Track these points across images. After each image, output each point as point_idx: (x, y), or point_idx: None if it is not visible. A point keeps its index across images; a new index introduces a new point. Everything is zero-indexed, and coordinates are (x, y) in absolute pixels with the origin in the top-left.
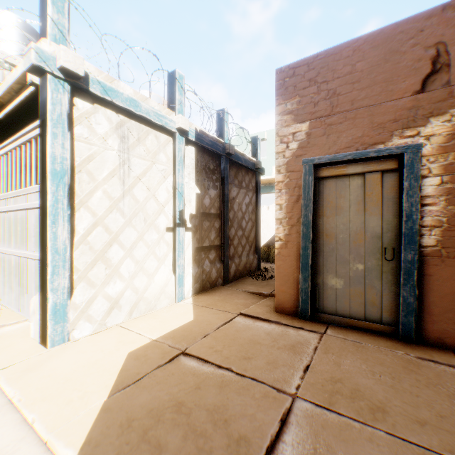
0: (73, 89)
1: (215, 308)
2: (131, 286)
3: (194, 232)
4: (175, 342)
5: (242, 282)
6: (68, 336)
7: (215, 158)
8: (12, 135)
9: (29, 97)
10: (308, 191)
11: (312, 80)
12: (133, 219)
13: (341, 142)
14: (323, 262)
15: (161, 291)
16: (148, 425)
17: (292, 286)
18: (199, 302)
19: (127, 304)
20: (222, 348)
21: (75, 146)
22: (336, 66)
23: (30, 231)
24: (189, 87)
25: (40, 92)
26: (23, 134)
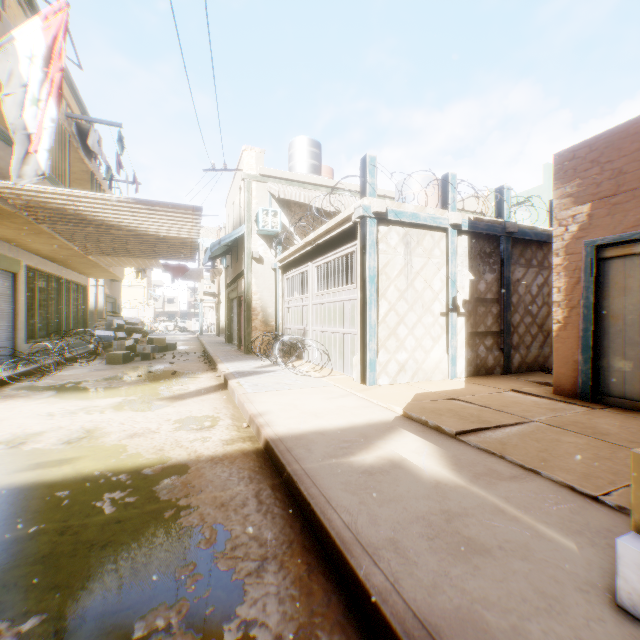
0: (378, 220)
1: (487, 386)
2: (413, 357)
3: (467, 317)
4: (449, 394)
5: (527, 374)
6: (376, 381)
7: (492, 241)
8: (332, 251)
9: (348, 227)
10: (588, 273)
11: (593, 161)
12: (414, 305)
13: (626, 221)
14: (606, 344)
15: (436, 366)
16: (434, 410)
17: (570, 368)
18: (471, 381)
19: (410, 370)
20: (485, 401)
21: (379, 258)
22: (620, 144)
23: (346, 315)
24: (462, 180)
25: (361, 228)
26: (341, 250)
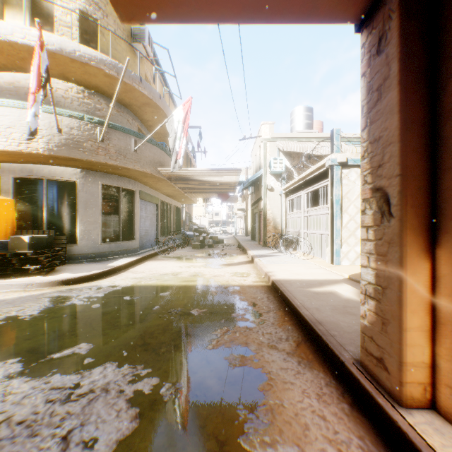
0: (341, 166)
1: None
2: None
3: None
4: None
5: None
6: (340, 263)
7: None
8: (315, 184)
9: (323, 170)
10: None
11: None
12: None
13: None
14: None
15: None
16: None
17: None
18: None
19: None
20: None
21: (342, 189)
22: None
23: (323, 223)
24: None
25: (330, 172)
26: (320, 184)
